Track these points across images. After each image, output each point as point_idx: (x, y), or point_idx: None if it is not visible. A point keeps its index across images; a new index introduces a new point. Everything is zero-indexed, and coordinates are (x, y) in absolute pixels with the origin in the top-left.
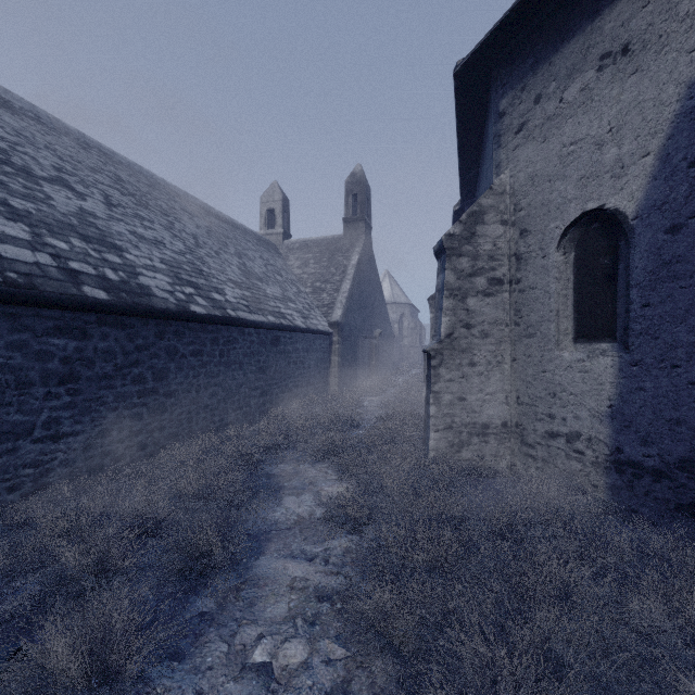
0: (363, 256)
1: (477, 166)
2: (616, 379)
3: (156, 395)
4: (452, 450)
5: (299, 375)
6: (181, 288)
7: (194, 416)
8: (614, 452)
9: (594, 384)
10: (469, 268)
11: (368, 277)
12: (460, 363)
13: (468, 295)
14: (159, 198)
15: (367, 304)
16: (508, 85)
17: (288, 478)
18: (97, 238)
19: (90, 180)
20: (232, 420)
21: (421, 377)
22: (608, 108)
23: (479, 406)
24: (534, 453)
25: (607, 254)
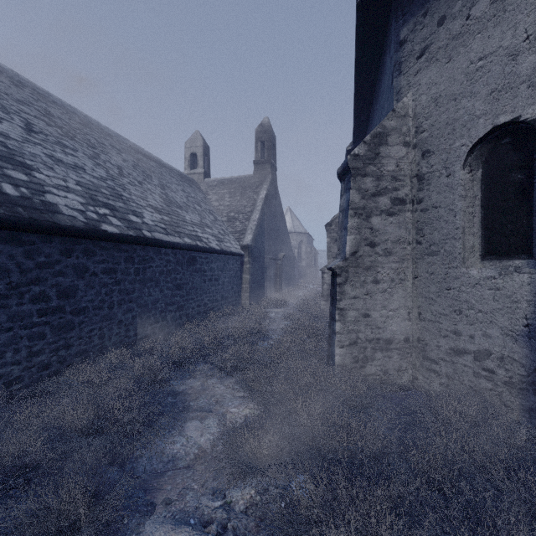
0: (269, 192)
1: (369, 108)
2: (534, 297)
3: (62, 313)
4: (357, 365)
5: (214, 290)
6: (95, 208)
7: (107, 332)
8: (531, 373)
9: (507, 302)
10: (373, 188)
11: (274, 209)
12: (365, 280)
13: (372, 214)
14: (88, 134)
15: (273, 232)
16: (409, 13)
17: (195, 396)
18: (2, 155)
19: (13, 109)
20: (148, 334)
21: (317, 291)
22: (525, 15)
23: (383, 322)
24: (438, 368)
25: (520, 168)
